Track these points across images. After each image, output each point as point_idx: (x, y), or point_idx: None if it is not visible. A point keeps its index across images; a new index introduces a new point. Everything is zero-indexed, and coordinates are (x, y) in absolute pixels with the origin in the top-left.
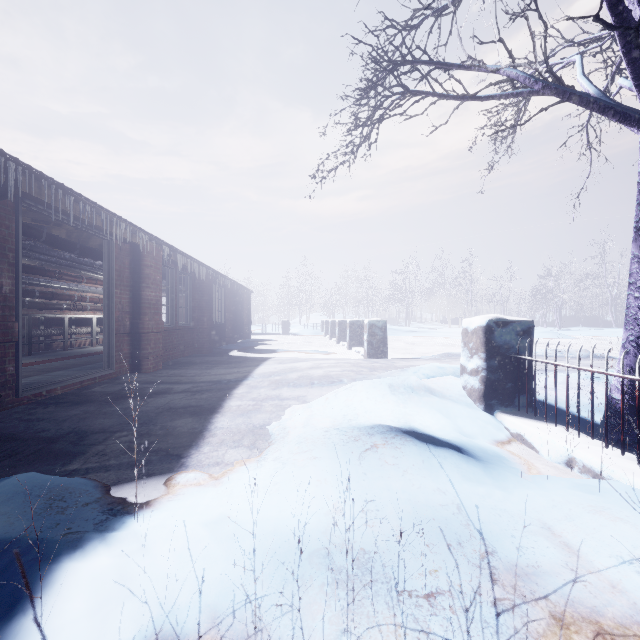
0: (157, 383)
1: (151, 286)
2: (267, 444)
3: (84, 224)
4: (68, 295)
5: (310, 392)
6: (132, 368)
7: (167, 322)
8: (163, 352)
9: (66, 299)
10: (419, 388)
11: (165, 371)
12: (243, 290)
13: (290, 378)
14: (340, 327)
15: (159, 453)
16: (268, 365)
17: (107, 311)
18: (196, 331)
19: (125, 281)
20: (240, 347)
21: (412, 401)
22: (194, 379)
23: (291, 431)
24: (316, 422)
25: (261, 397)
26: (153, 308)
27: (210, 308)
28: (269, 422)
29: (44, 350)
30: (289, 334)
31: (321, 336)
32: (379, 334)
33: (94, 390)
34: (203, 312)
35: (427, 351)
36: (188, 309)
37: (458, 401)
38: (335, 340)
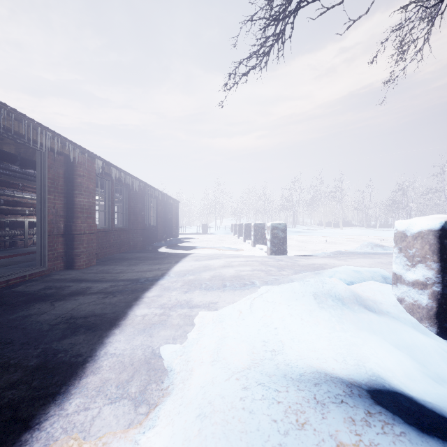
0: (81, 281)
1: (83, 193)
2: (162, 392)
3: (10, 132)
4: (30, 203)
5: (222, 297)
6: (66, 265)
7: (105, 225)
8: (100, 250)
9: (29, 206)
10: (350, 302)
11: (96, 267)
12: (172, 200)
13: (203, 278)
14: (246, 229)
15: (1, 414)
16: (186, 262)
17: (40, 215)
18: (131, 232)
19: (59, 188)
20: (168, 244)
21: (348, 322)
22: (117, 276)
23: (196, 370)
24: (229, 356)
25: (170, 303)
26: (86, 212)
27: (143, 213)
28: (172, 344)
29: (10, 247)
30: (207, 234)
31: (231, 235)
32: (280, 235)
33: (15, 289)
34: (137, 217)
35: (316, 248)
36: (124, 214)
37: (400, 320)
38: (242, 238)
